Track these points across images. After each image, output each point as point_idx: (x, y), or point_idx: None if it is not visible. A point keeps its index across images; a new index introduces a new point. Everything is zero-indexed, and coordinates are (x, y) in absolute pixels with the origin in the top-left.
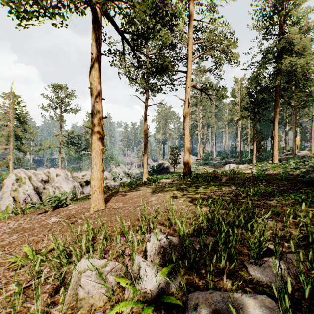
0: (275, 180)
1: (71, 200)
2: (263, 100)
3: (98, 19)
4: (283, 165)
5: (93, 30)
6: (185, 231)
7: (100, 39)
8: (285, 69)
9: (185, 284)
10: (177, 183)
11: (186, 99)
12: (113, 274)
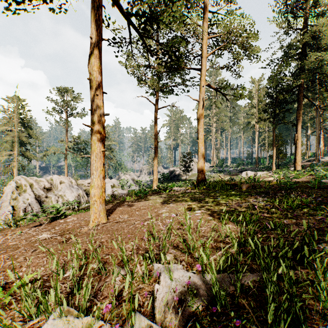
0: (306, 189)
1: (73, 210)
2: (284, 101)
3: None
4: (307, 172)
5: (93, 9)
6: (213, 268)
7: (101, 20)
8: (309, 66)
9: None
10: (191, 191)
11: (200, 99)
12: None
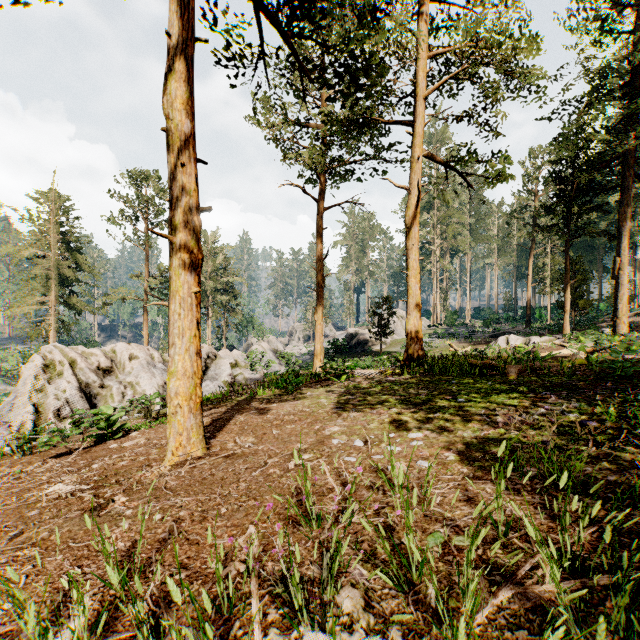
0: None
1: (147, 417)
2: (590, 188)
3: None
4: None
5: None
6: None
7: None
8: None
9: None
10: (394, 380)
11: (411, 185)
12: None
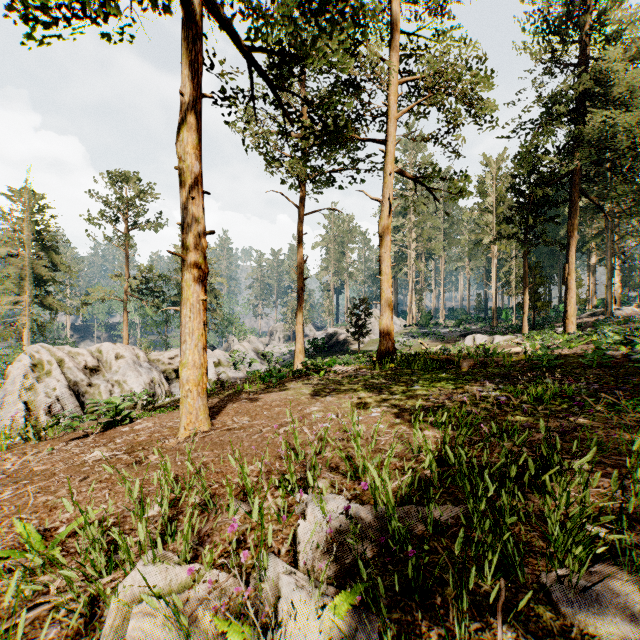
0: (577, 369)
1: (144, 409)
2: (545, 201)
3: (196, 19)
4: (588, 336)
5: (186, 42)
6: (390, 493)
7: (201, 61)
8: (591, 137)
9: (395, 638)
10: (367, 374)
11: (384, 198)
12: (213, 604)
